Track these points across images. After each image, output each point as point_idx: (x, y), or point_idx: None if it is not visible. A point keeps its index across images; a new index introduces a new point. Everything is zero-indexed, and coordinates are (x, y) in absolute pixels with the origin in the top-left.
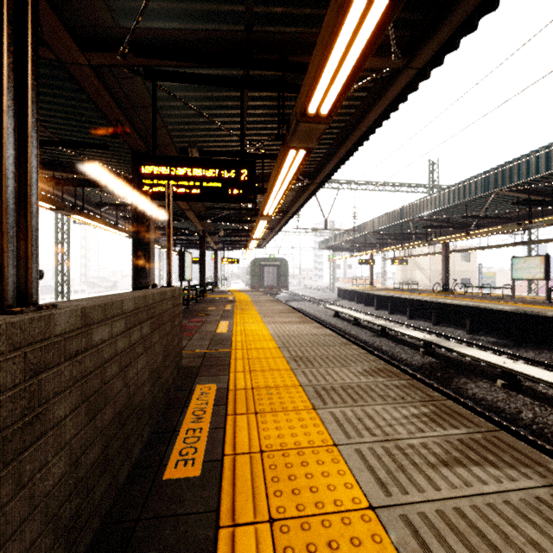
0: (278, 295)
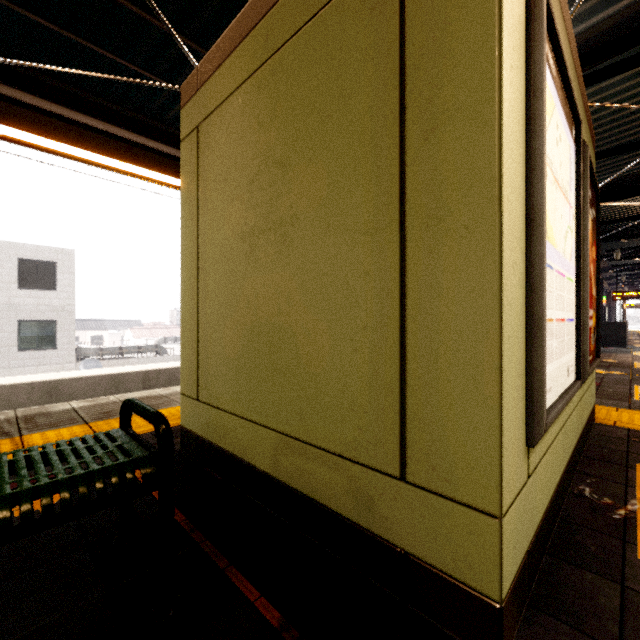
0: None
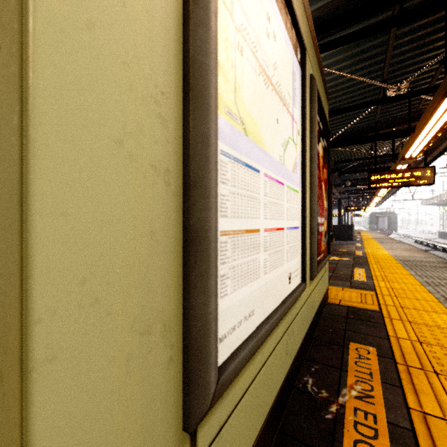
0: (389, 235)
